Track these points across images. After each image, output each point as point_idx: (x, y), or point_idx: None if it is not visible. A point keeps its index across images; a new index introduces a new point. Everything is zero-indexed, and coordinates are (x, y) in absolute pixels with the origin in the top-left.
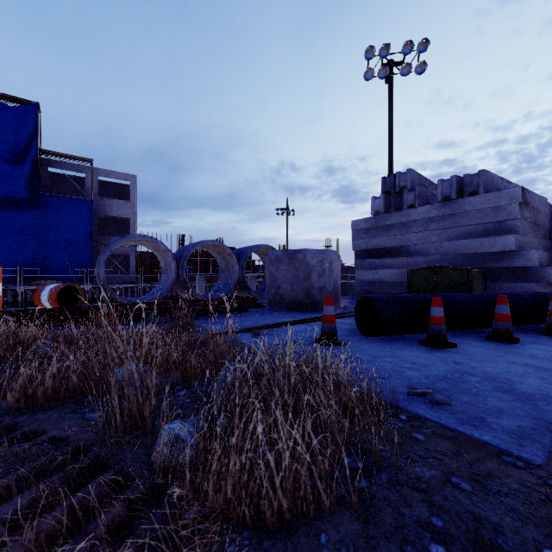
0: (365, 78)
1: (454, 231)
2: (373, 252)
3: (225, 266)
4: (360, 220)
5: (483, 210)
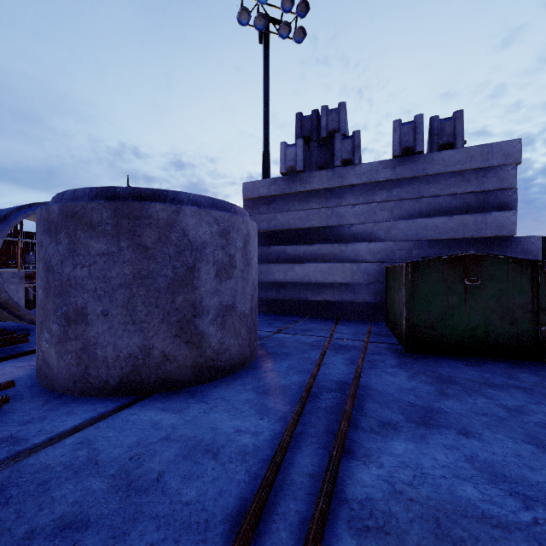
0: (239, 21)
1: (416, 204)
2: (279, 235)
3: None
4: (258, 182)
5: (461, 172)
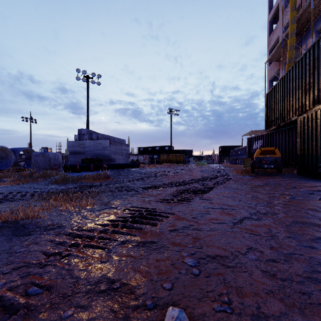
0: (76, 79)
1: (97, 148)
2: (75, 152)
3: (5, 156)
4: (70, 141)
5: (102, 144)
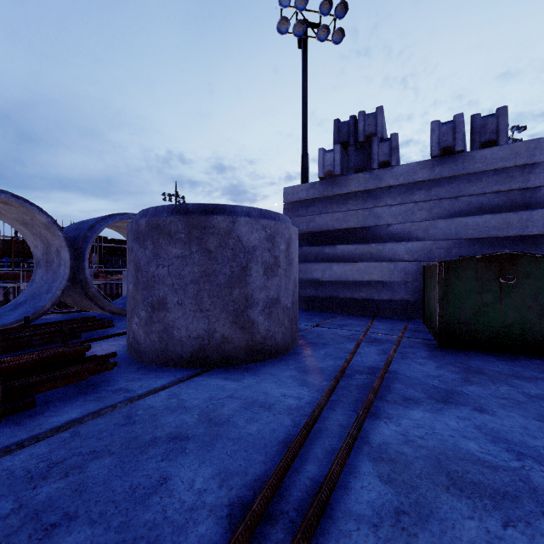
0: (278, 30)
1: (456, 203)
2: (318, 236)
3: (43, 251)
4: (298, 186)
5: (505, 169)
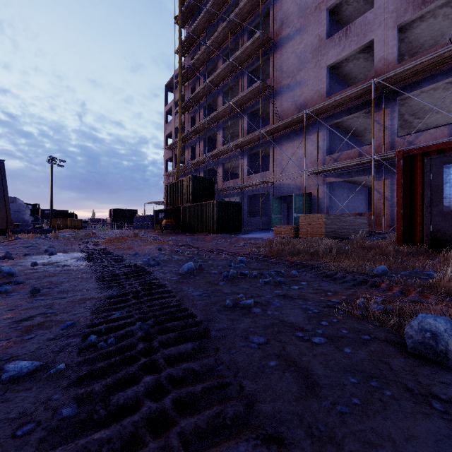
0: None
1: None
2: None
3: None
4: None
5: (16, 208)
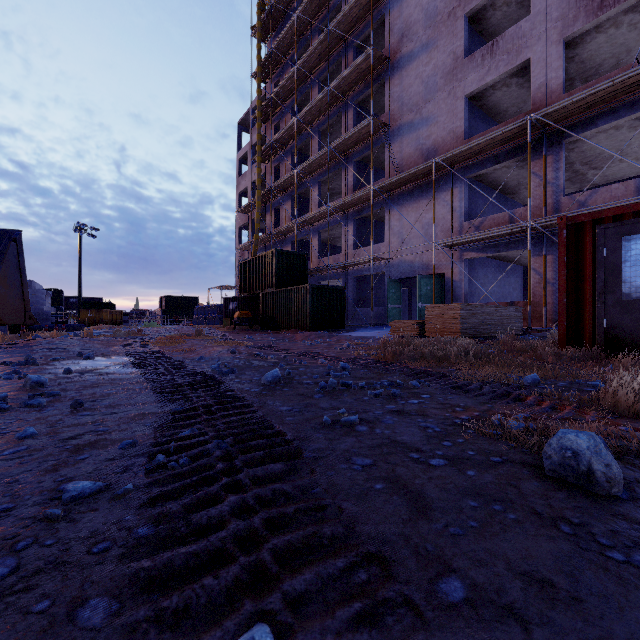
0: None
1: None
2: None
3: None
4: None
5: (32, 295)
